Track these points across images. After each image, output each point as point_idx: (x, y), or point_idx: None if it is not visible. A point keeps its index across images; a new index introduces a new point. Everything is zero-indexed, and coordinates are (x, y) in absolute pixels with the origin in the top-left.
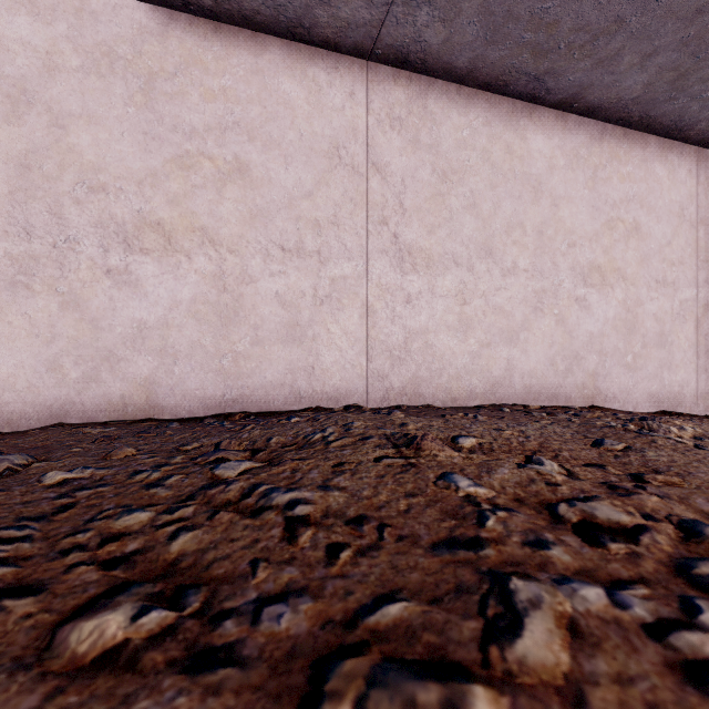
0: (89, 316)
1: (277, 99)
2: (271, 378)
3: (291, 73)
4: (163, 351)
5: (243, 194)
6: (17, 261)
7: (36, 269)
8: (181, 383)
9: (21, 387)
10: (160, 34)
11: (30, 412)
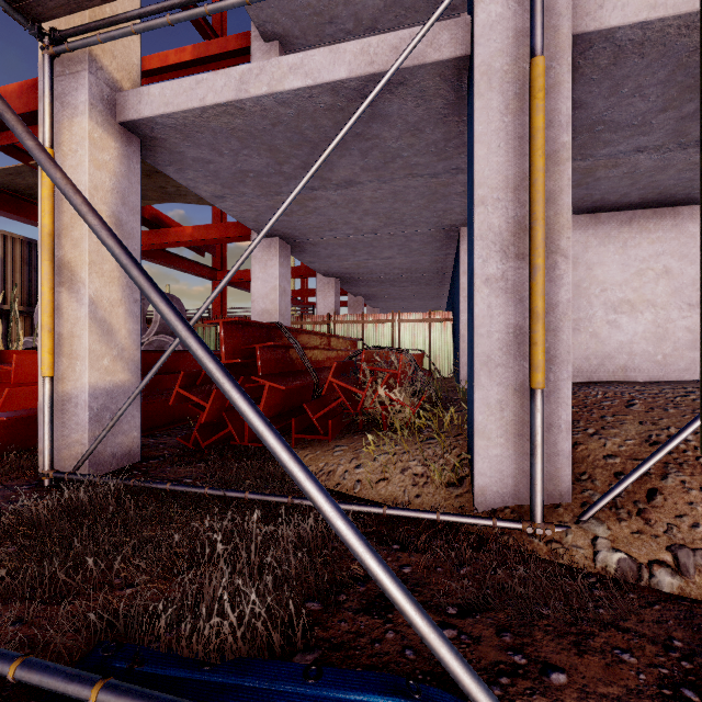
0: (600, 340)
1: (686, 235)
2: (683, 366)
3: (694, 221)
4: (630, 353)
5: (667, 282)
6: (575, 321)
7: (581, 323)
8: (638, 367)
9: (576, 366)
10: (628, 222)
11: (579, 376)
